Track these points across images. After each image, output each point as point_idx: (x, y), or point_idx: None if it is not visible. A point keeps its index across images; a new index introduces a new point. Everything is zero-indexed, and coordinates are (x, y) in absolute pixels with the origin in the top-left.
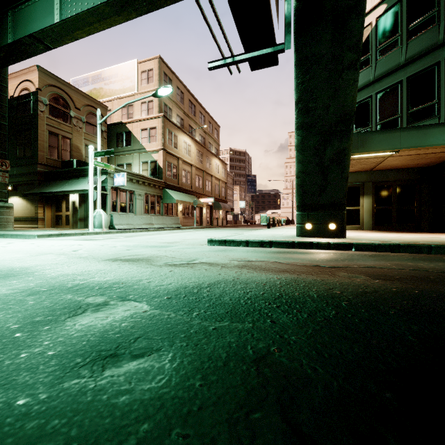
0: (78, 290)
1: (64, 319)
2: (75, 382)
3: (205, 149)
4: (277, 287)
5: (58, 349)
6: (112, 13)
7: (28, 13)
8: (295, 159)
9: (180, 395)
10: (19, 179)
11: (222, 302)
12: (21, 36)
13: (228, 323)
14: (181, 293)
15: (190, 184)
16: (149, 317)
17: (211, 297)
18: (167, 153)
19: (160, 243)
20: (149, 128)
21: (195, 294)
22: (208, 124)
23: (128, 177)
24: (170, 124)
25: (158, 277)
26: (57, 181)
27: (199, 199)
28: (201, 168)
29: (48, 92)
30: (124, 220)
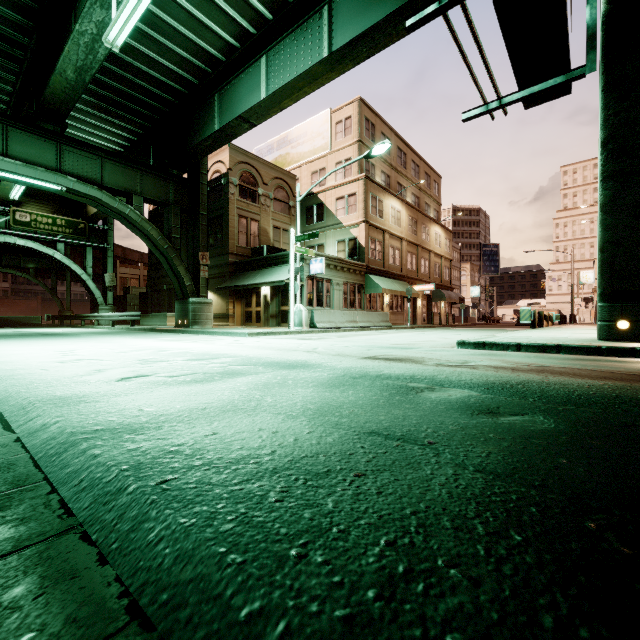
0: (388, 378)
1: (415, 393)
2: (485, 419)
3: (420, 214)
4: (608, 390)
5: (443, 406)
6: (325, 71)
7: (233, 93)
8: (599, 224)
9: (574, 431)
10: (210, 271)
11: (550, 395)
12: (226, 119)
13: (574, 407)
14: (494, 386)
15: (399, 266)
16: (488, 398)
17: (532, 391)
18: (370, 226)
19: (392, 344)
20: (347, 196)
21: (512, 388)
22: (423, 177)
23: (325, 262)
24: (374, 185)
25: (449, 374)
26: (248, 272)
27: (412, 286)
28: (415, 242)
29: (238, 171)
30: (325, 317)
